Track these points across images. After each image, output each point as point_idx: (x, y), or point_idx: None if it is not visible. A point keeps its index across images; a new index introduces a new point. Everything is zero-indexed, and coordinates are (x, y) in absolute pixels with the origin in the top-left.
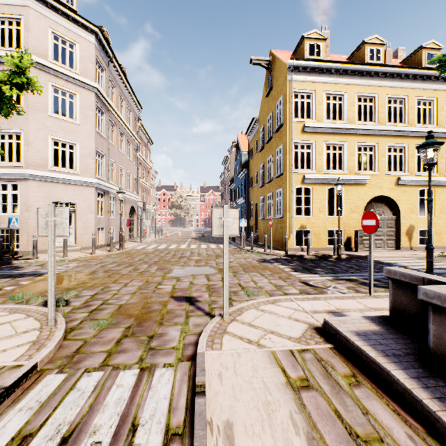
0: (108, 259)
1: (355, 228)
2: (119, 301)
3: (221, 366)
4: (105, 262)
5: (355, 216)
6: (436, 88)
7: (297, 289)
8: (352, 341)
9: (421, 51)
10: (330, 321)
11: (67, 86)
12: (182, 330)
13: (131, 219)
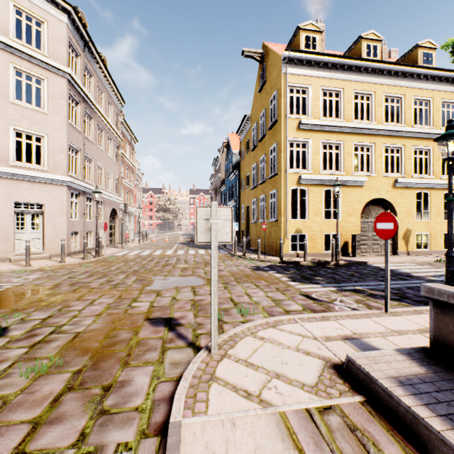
0: (79, 268)
1: (352, 232)
2: (77, 327)
3: (205, 452)
4: (75, 272)
5: (352, 219)
6: (432, 88)
7: (300, 304)
8: (398, 398)
9: (417, 49)
10: (357, 360)
11: (33, 70)
12: (153, 374)
13: (112, 223)
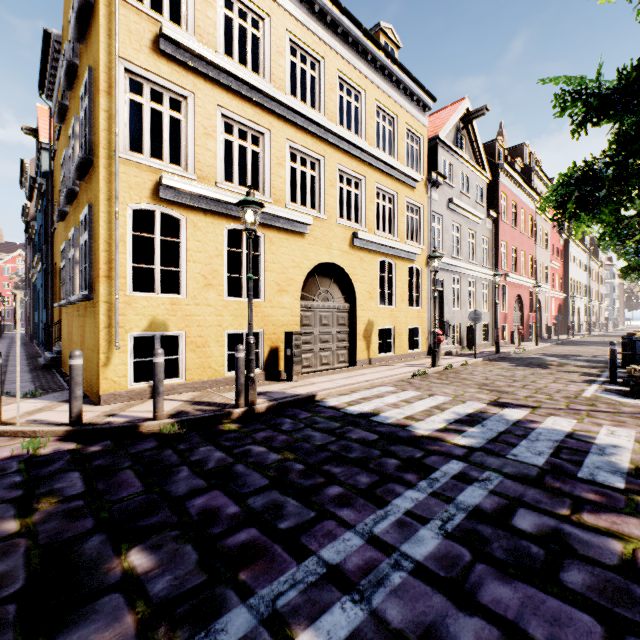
0: None
1: (287, 327)
2: None
3: None
4: None
5: (287, 301)
6: (398, 100)
7: None
8: None
9: (378, 34)
10: None
11: None
12: None
13: None
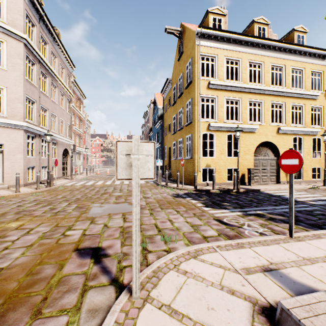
0: (30, 197)
1: (248, 166)
2: (2, 262)
3: None
4: (25, 201)
5: (248, 157)
6: (304, 60)
7: (215, 230)
8: None
9: (293, 32)
10: (293, 311)
11: None
12: None
13: (64, 160)
